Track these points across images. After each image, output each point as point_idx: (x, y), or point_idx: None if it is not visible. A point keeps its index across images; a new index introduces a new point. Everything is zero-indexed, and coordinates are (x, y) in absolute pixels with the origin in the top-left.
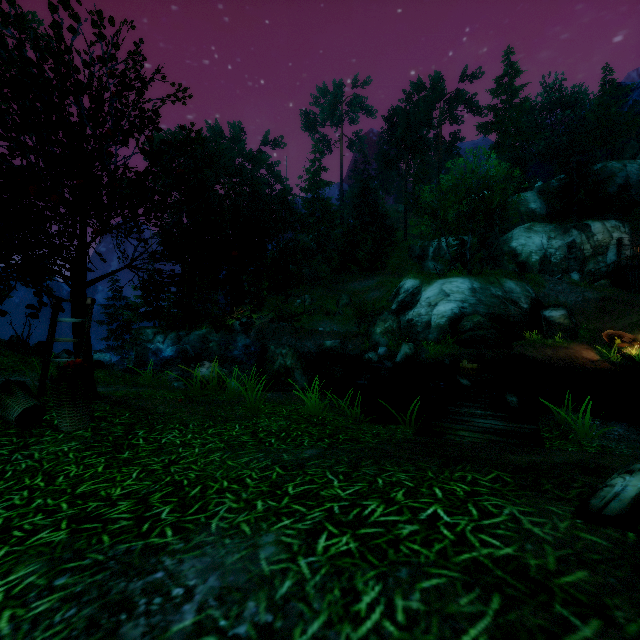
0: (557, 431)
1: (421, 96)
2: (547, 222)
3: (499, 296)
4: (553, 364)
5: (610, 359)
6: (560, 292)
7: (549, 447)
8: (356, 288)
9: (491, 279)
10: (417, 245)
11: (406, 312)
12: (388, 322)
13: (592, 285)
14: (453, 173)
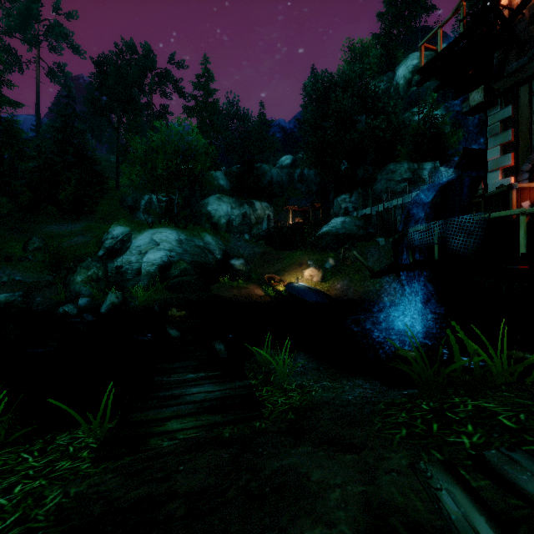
0: (261, 375)
1: (134, 58)
2: (231, 196)
3: (201, 247)
4: (239, 301)
5: (270, 294)
6: (240, 247)
7: (262, 403)
8: (55, 231)
9: (195, 233)
10: (128, 193)
11: (115, 259)
12: (92, 269)
13: (257, 243)
14: (163, 133)
